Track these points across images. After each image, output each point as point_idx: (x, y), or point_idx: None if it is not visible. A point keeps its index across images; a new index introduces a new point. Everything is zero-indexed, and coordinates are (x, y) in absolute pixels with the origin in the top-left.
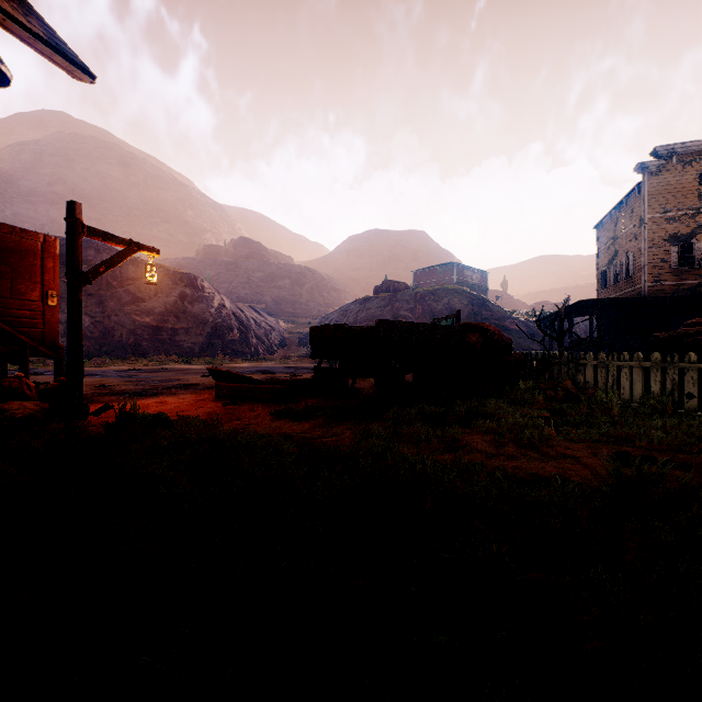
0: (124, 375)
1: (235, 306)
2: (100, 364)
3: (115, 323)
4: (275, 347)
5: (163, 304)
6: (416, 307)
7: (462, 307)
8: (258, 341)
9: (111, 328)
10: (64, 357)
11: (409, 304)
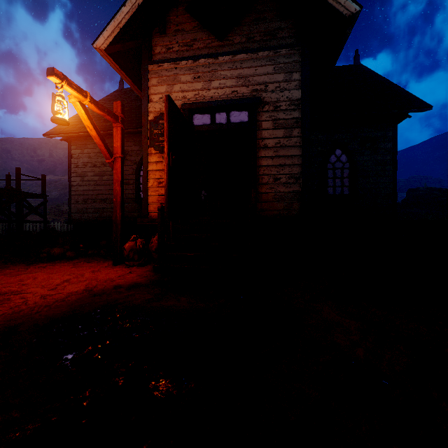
0: None
1: None
2: None
3: None
4: None
5: None
6: None
7: None
8: None
9: None
10: None
11: None
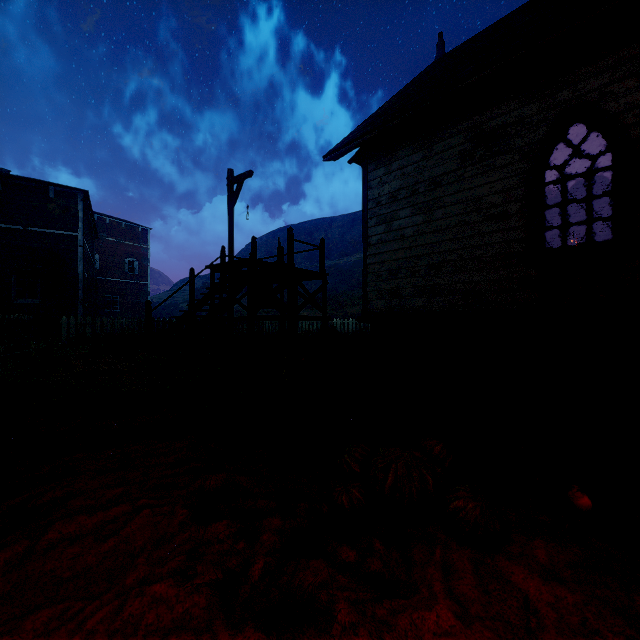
0: None
1: None
2: None
3: None
4: None
5: None
6: None
7: None
8: None
9: None
10: None
11: None
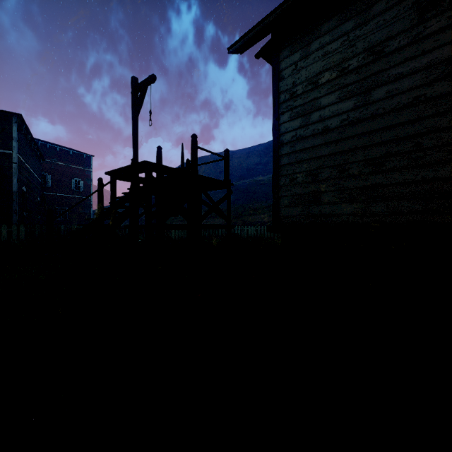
0: None
1: None
2: None
3: None
4: None
5: None
6: None
7: None
8: None
9: None
10: None
11: None
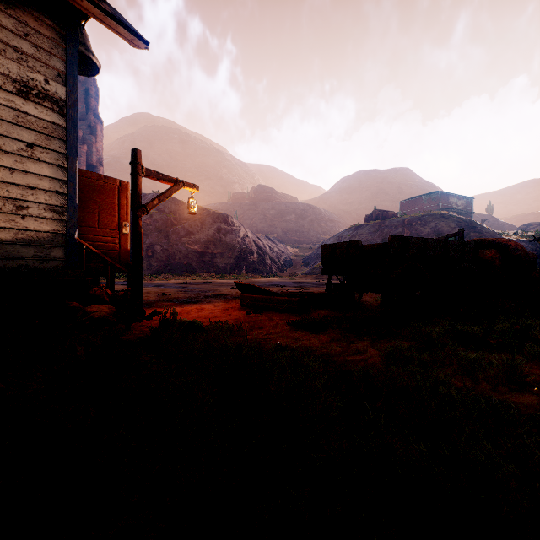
0: (179, 286)
1: (255, 236)
2: (166, 278)
3: (175, 250)
4: (284, 266)
5: (206, 236)
6: (403, 231)
7: (449, 230)
8: (271, 262)
9: (173, 253)
10: (145, 273)
11: (397, 229)
